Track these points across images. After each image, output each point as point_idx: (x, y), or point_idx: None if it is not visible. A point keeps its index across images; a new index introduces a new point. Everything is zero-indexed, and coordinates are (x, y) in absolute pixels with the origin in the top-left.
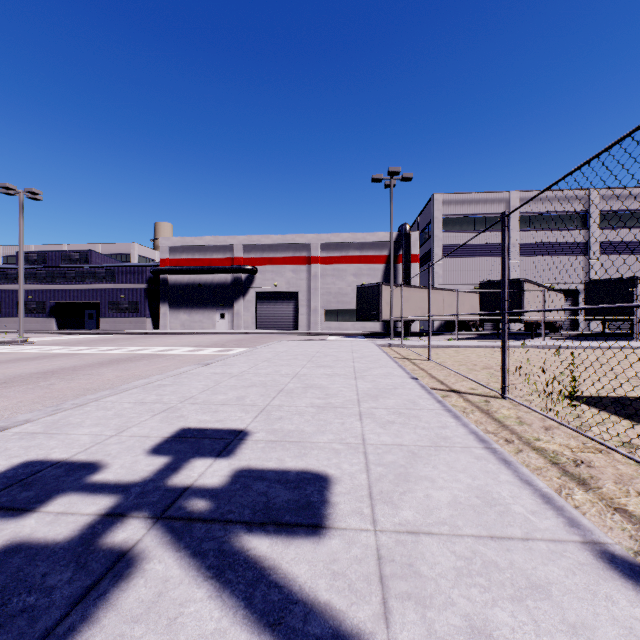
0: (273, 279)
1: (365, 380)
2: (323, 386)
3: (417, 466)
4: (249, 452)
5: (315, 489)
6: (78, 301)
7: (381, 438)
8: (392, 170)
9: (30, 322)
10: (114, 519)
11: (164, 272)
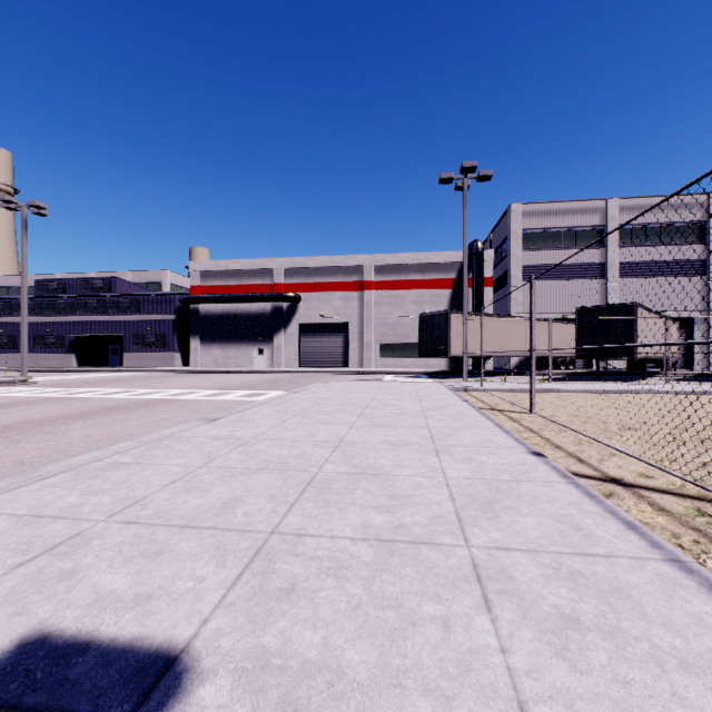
0: (319, 308)
1: (454, 457)
2: (384, 472)
3: None
4: None
5: None
6: (100, 335)
7: None
8: (466, 165)
9: (48, 358)
10: None
11: (194, 301)
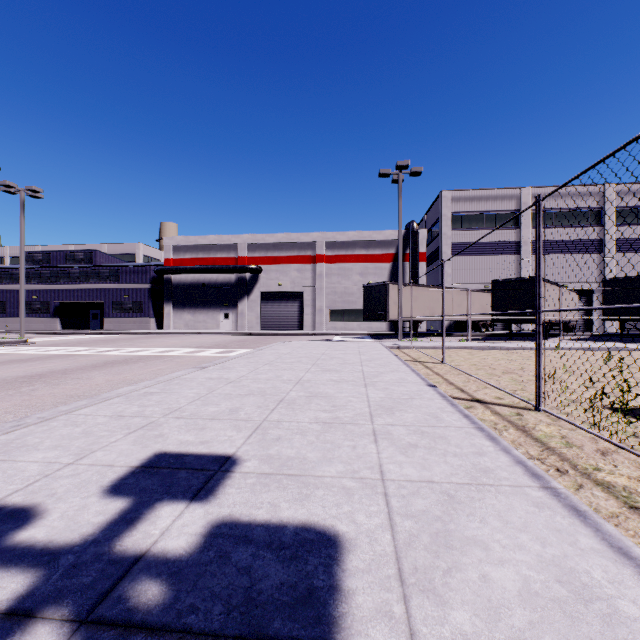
0: (278, 278)
1: (376, 388)
2: (329, 395)
3: (459, 519)
4: (234, 492)
5: (320, 562)
6: (82, 301)
7: (404, 470)
8: (400, 164)
9: (35, 322)
10: (14, 623)
11: (168, 272)
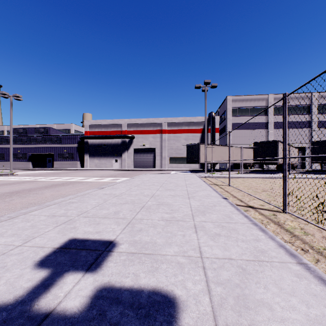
0: (142, 141)
1: (195, 199)
2: (169, 203)
3: (250, 286)
4: (112, 265)
5: (164, 319)
6: (43, 153)
7: (214, 251)
8: (206, 81)
9: (19, 164)
10: None
11: (86, 138)
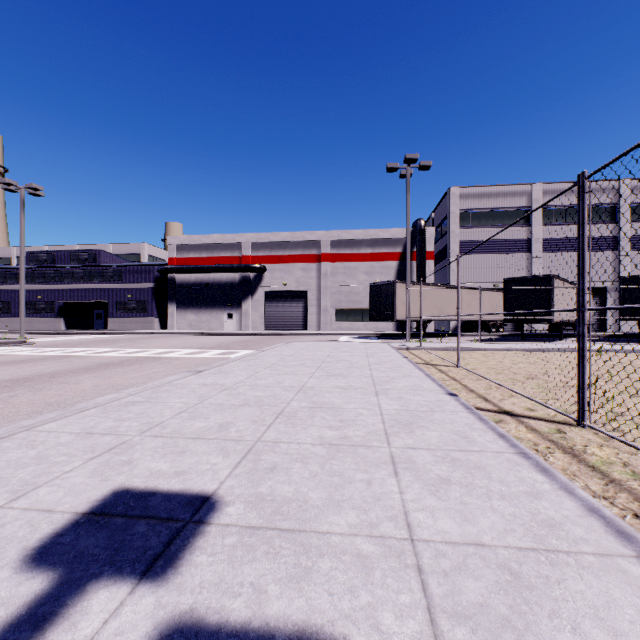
0: (282, 278)
1: (389, 397)
2: (336, 406)
3: (538, 624)
4: (204, 562)
5: None
6: (86, 301)
7: (439, 523)
8: (409, 157)
9: (39, 322)
10: None
11: (171, 271)
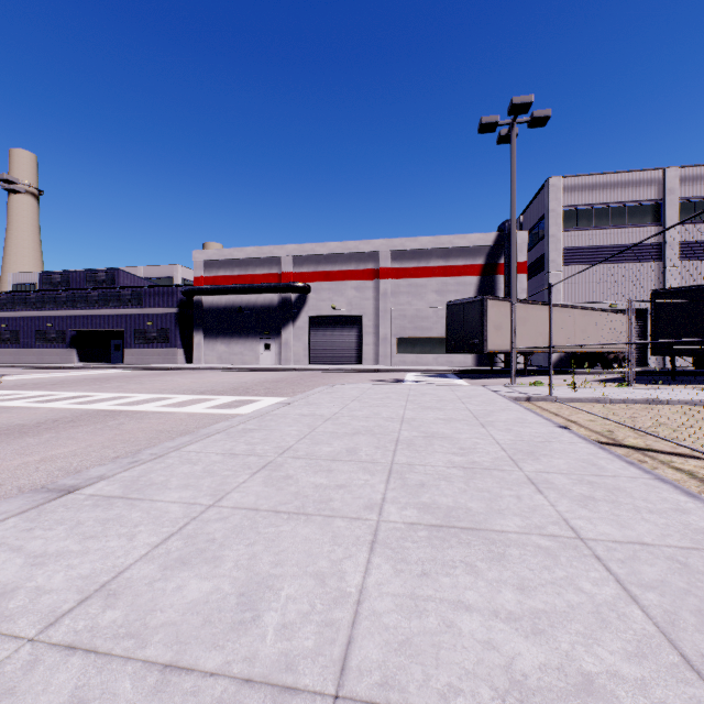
0: (330, 299)
1: None
2: None
3: None
4: None
5: None
6: (100, 329)
7: None
8: (518, 102)
9: (49, 354)
10: None
11: (197, 292)
